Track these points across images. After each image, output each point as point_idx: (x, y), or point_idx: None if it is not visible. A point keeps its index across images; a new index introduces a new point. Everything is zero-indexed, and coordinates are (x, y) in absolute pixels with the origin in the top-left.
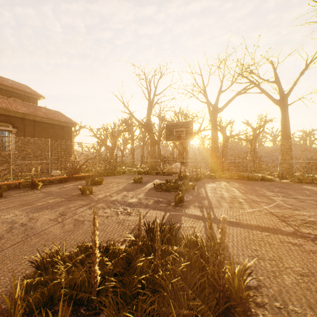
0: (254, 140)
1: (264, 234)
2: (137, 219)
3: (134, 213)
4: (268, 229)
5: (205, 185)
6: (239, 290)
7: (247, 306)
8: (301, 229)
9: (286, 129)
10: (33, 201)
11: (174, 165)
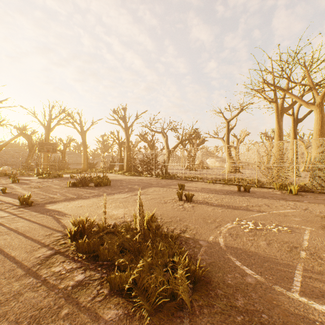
0: (65, 151)
1: None
2: (72, 180)
3: (67, 180)
4: None
5: None
6: (106, 177)
7: None
8: None
9: (86, 148)
10: (1, 186)
11: (7, 168)
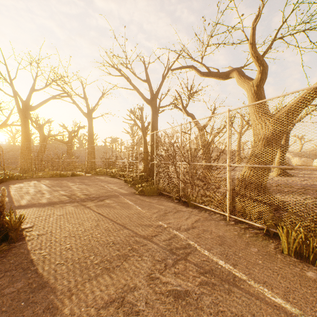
0: (71, 142)
1: (51, 206)
2: None
3: None
4: (56, 203)
5: (10, 186)
6: (15, 225)
7: (22, 234)
8: (76, 199)
9: (91, 136)
10: None
11: None
